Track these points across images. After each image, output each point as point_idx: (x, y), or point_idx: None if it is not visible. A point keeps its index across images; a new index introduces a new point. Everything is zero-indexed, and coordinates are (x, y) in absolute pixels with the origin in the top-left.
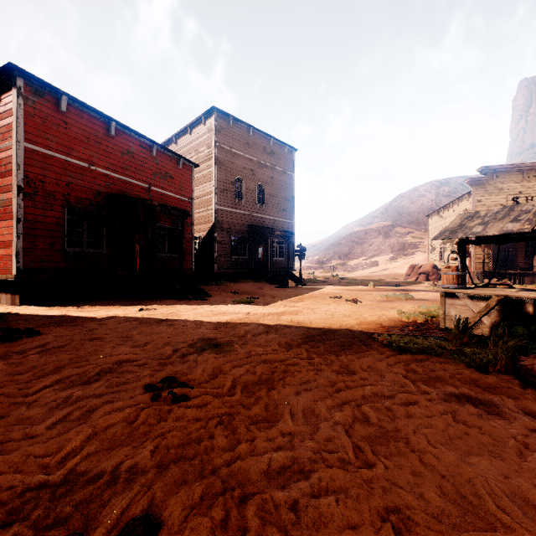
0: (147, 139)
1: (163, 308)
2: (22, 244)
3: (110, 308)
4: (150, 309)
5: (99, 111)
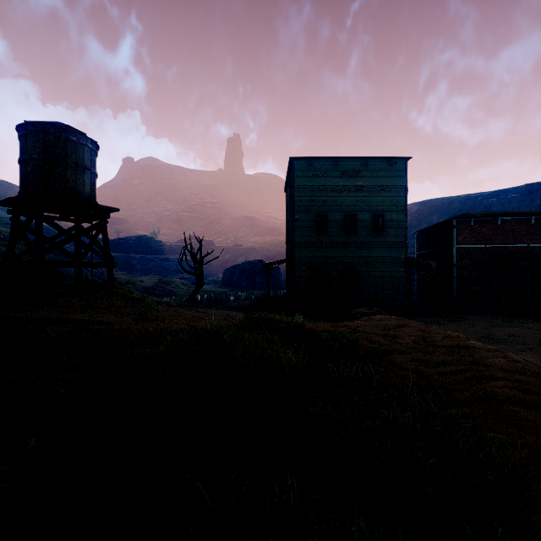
0: (525, 216)
1: (516, 323)
2: (455, 287)
3: (490, 319)
4: (508, 322)
5: (490, 217)
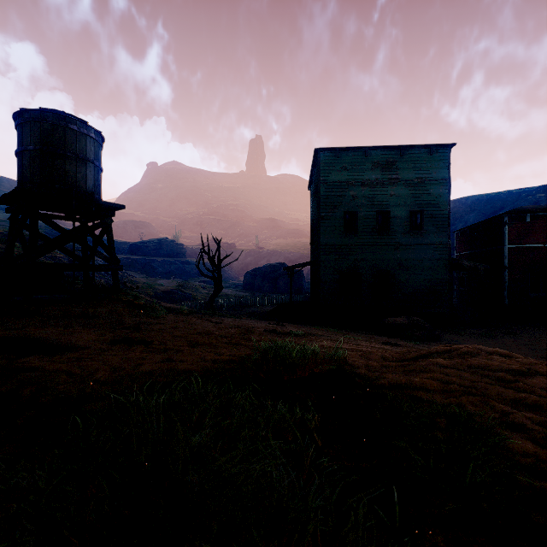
0: None
1: None
2: (506, 292)
3: None
4: None
5: None
